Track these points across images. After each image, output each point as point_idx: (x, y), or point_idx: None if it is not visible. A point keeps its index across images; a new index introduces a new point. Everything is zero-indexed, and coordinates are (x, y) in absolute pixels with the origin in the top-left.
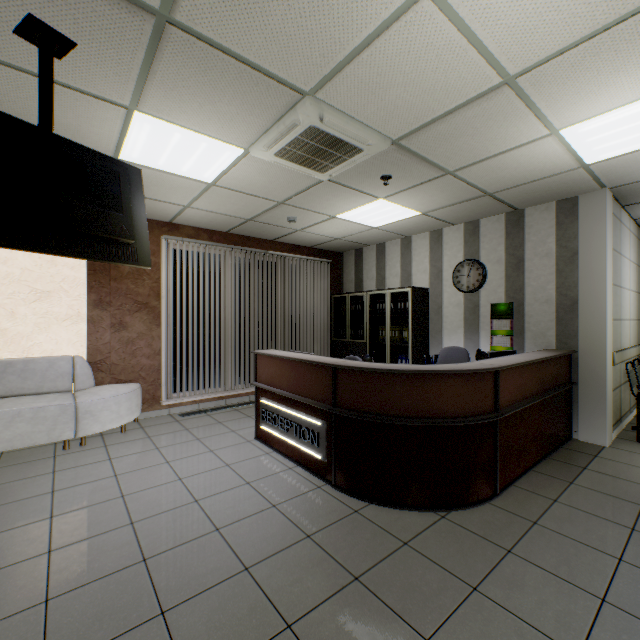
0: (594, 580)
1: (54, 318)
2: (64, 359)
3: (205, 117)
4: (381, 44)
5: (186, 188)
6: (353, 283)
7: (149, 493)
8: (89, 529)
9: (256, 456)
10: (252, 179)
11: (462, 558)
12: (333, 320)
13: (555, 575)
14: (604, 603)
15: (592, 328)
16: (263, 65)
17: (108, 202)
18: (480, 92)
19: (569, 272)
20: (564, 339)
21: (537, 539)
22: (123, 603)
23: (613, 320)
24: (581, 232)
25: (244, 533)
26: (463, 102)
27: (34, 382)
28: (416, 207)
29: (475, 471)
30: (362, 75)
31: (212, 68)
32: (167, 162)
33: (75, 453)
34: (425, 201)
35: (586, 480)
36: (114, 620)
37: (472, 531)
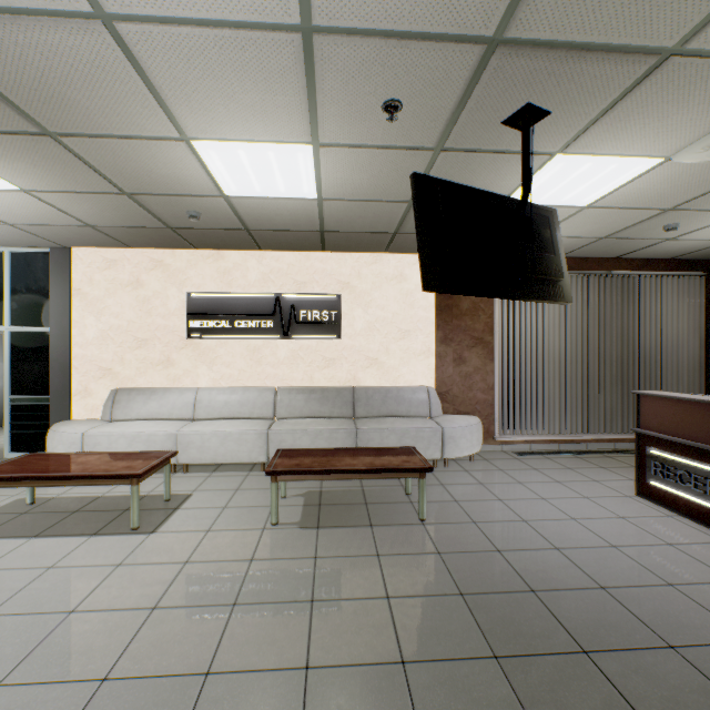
0: None
1: (412, 353)
2: (421, 389)
3: (638, 137)
4: None
5: None
6: None
7: (549, 524)
8: (517, 542)
9: (654, 515)
10: (646, 190)
11: None
12: None
13: None
14: None
15: None
16: None
17: (544, 247)
18: None
19: None
20: None
21: None
22: (613, 620)
23: None
24: None
25: None
26: None
27: (404, 406)
28: None
29: None
30: None
31: (693, 81)
32: (550, 196)
33: (444, 472)
34: None
35: None
36: (617, 632)
37: None
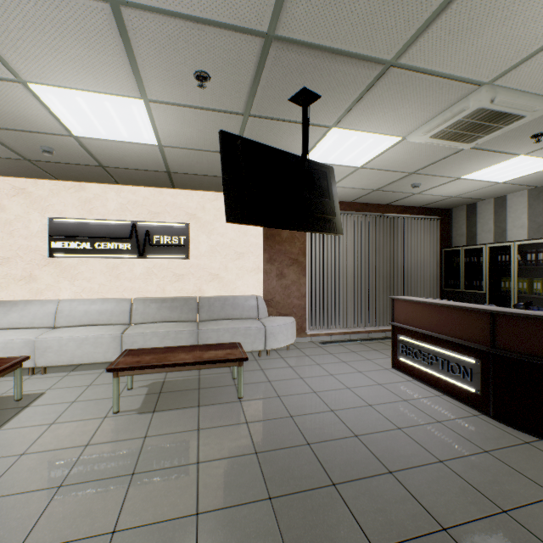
0: None
1: (245, 270)
2: (252, 297)
3: (383, 121)
4: None
5: (338, 173)
6: (464, 237)
7: (331, 393)
8: (306, 408)
9: (400, 381)
10: (396, 158)
11: None
12: (443, 271)
13: None
14: None
15: None
16: (454, 73)
17: (322, 193)
18: None
19: None
20: None
21: None
22: (358, 458)
23: None
24: None
25: (423, 436)
26: None
27: (238, 311)
28: None
29: None
30: None
31: (408, 86)
32: (335, 157)
33: (266, 359)
34: None
35: None
36: (358, 467)
37: None
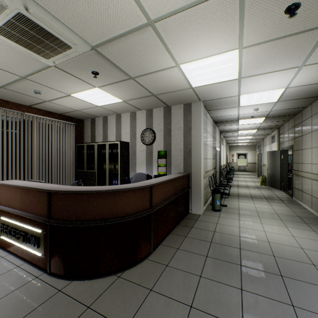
0: (189, 294)
1: None
2: None
3: None
4: None
5: None
6: (90, 138)
7: None
8: None
9: None
10: None
11: (123, 306)
12: (76, 159)
13: (171, 298)
14: (191, 308)
15: (196, 162)
16: None
17: None
18: (137, 26)
19: (188, 137)
20: (186, 167)
21: (166, 276)
22: None
23: (204, 159)
24: (192, 119)
25: None
26: (129, 30)
27: None
28: (119, 96)
29: (139, 243)
30: None
31: None
32: None
33: None
34: (123, 93)
35: (192, 233)
36: None
37: (134, 282)
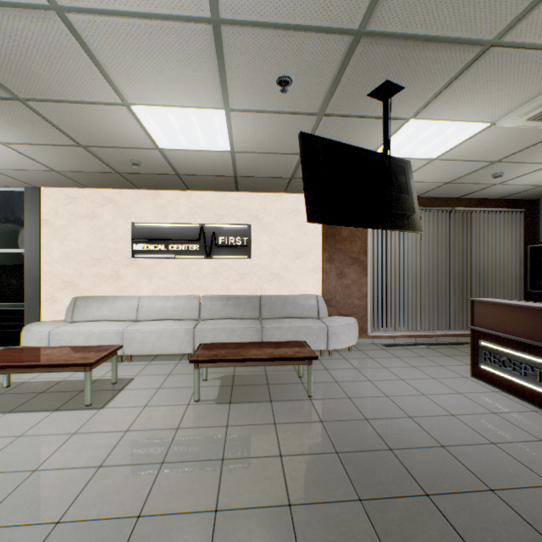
0: None
1: (305, 270)
2: (312, 297)
3: (470, 107)
4: None
5: None
6: None
7: (406, 399)
8: (381, 412)
9: (483, 391)
10: (478, 147)
11: None
12: (528, 271)
13: None
14: None
15: None
16: None
17: (400, 189)
18: None
19: None
20: None
21: None
22: (449, 470)
23: None
24: None
25: (525, 454)
26: None
27: (298, 310)
28: None
29: None
30: None
31: (509, 66)
32: (407, 150)
33: (329, 360)
34: None
35: None
36: (452, 479)
37: None
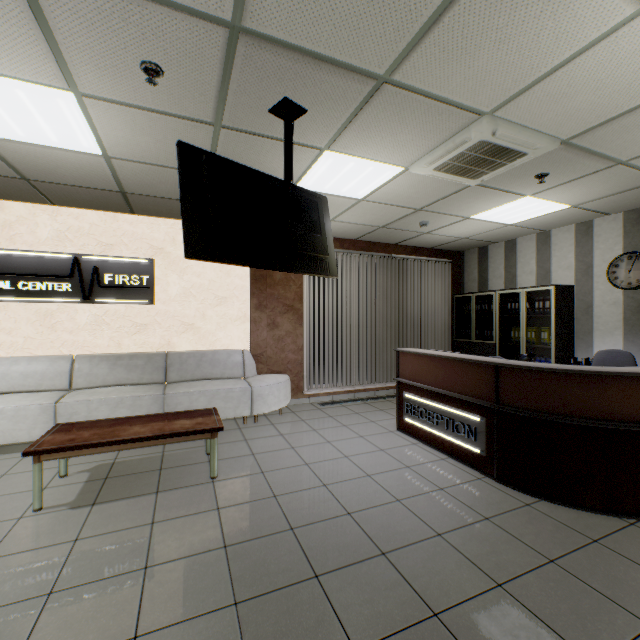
0: None
1: (229, 319)
2: (237, 352)
3: (381, 147)
4: (581, 60)
5: (337, 205)
6: (476, 282)
7: (326, 464)
8: (294, 485)
9: (404, 445)
10: (400, 192)
11: None
12: (455, 320)
13: None
14: None
15: None
16: (453, 98)
17: (312, 227)
18: None
19: None
20: None
21: None
22: (348, 541)
23: None
24: None
25: (423, 507)
26: None
27: (219, 369)
28: (567, 200)
29: None
30: (550, 89)
31: (406, 109)
32: (332, 186)
33: (253, 427)
34: (580, 193)
35: None
36: (348, 551)
37: None
